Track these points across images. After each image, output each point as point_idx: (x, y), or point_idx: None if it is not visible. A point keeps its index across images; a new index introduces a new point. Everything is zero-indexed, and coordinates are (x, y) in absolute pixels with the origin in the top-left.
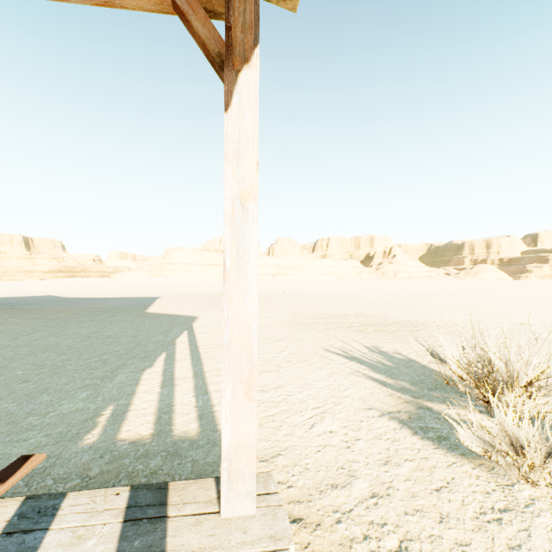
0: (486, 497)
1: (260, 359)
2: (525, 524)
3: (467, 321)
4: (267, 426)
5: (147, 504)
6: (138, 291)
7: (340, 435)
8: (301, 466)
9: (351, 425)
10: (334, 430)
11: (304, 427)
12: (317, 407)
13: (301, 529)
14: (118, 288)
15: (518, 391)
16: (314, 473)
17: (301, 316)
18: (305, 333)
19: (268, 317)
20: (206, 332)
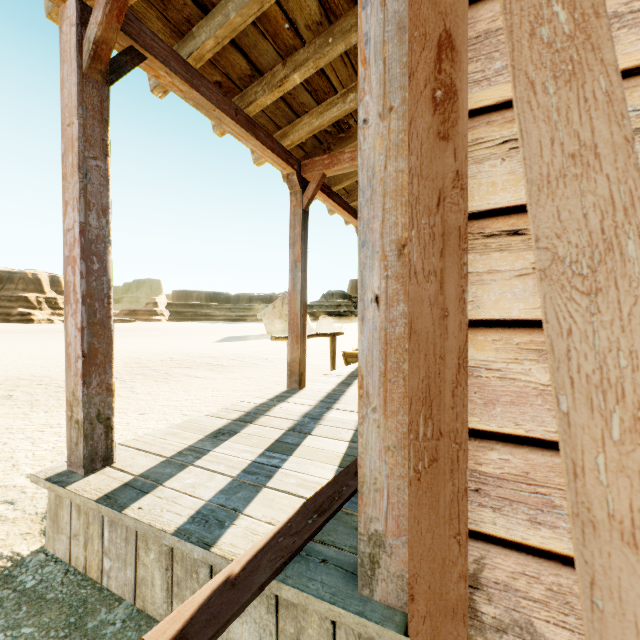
0: None
1: None
2: None
3: None
4: None
5: (135, 488)
6: None
7: None
8: None
9: None
10: None
11: None
12: None
13: (2, 546)
14: None
15: None
16: None
17: None
18: None
19: None
20: None
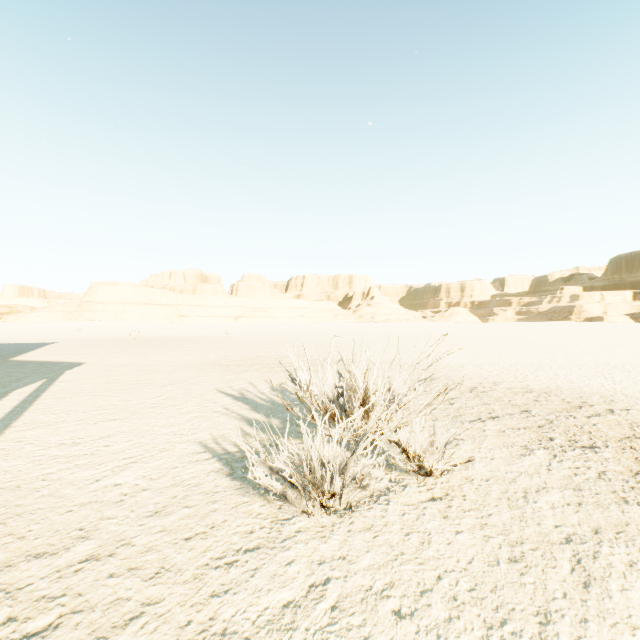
0: (245, 537)
1: (117, 406)
2: (261, 563)
3: (407, 358)
4: (25, 488)
5: None
6: (29, 337)
7: (126, 487)
8: (17, 535)
9: (155, 474)
10: (123, 483)
11: (84, 483)
12: (132, 457)
13: None
14: (2, 333)
15: (359, 414)
16: (27, 541)
17: (228, 359)
18: (213, 375)
19: (184, 361)
20: (74, 380)
